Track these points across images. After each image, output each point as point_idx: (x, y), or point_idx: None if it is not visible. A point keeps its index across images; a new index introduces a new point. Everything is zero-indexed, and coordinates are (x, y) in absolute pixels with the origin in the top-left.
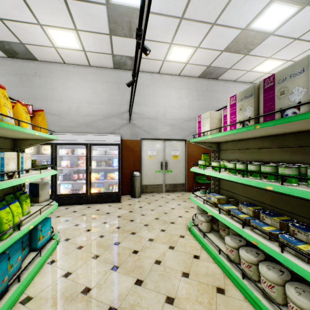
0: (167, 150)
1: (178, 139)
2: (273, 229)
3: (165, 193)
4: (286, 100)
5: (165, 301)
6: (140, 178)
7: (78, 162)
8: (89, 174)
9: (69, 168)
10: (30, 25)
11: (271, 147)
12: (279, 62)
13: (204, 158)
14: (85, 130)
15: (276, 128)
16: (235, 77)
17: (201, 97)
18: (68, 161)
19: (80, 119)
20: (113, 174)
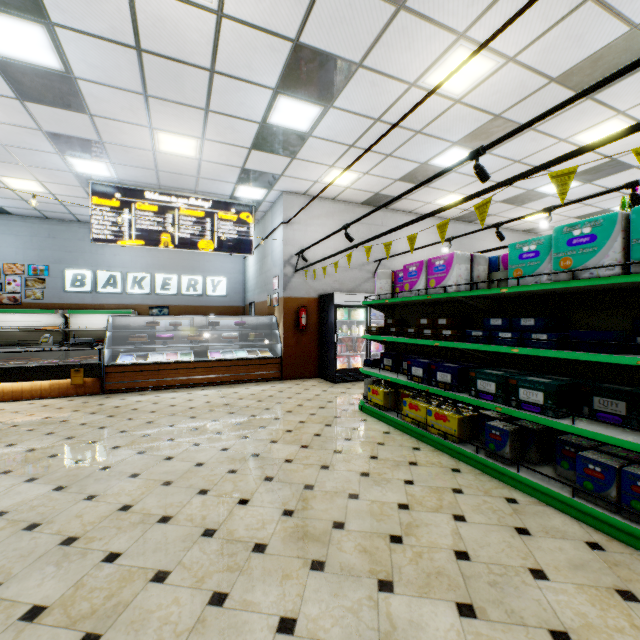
0: None
1: None
2: None
3: None
4: None
5: None
6: None
7: None
8: None
9: None
10: (442, 191)
11: None
12: None
13: None
14: None
15: None
16: None
17: None
18: None
19: None
20: None
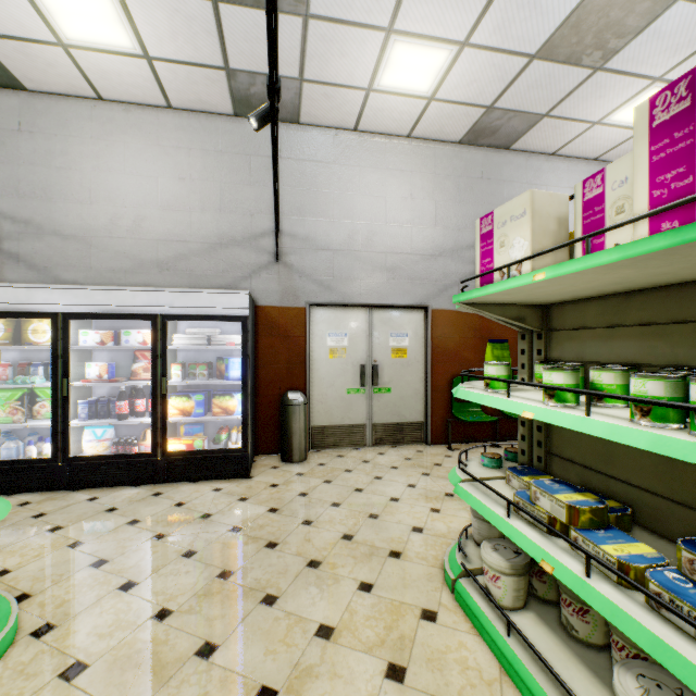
0: (377, 334)
1: (405, 306)
2: None
3: (372, 447)
4: None
5: None
6: (304, 411)
7: (132, 367)
8: (161, 401)
9: (106, 383)
10: None
11: None
12: None
13: (495, 355)
14: (158, 279)
15: None
16: (557, 142)
17: (468, 196)
18: (102, 363)
19: (143, 250)
20: (228, 399)
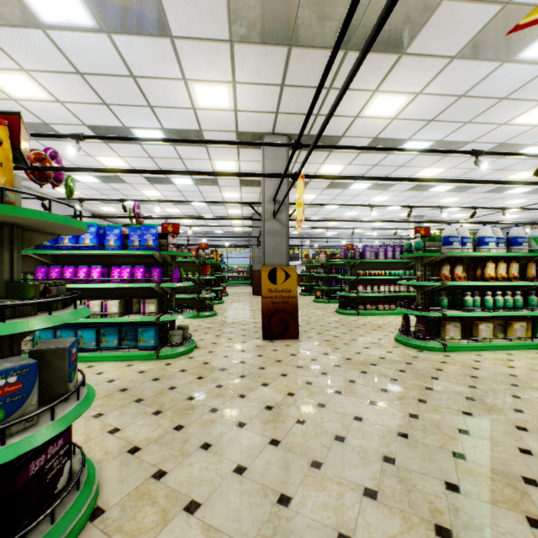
0: None
1: None
2: None
3: None
4: None
5: None
6: None
7: None
8: None
9: None
10: None
11: None
12: None
13: None
14: None
15: None
16: None
17: None
18: None
19: None
20: None
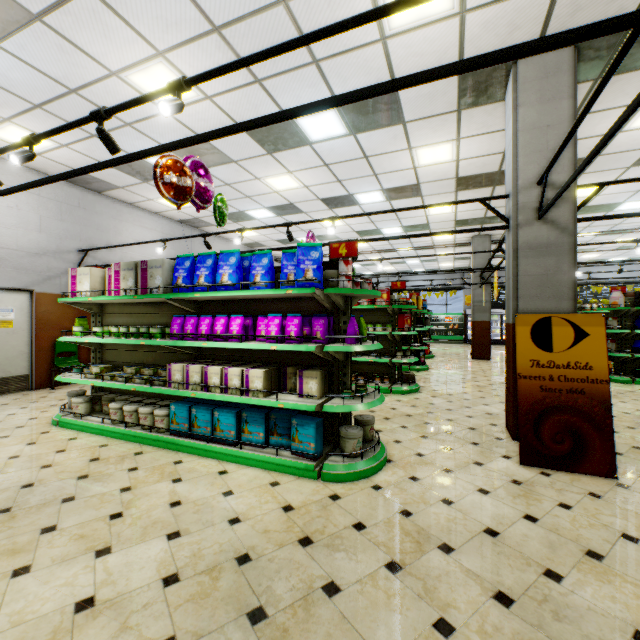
0: None
1: (12, 289)
2: (150, 376)
3: None
4: (154, 282)
5: (41, 468)
6: None
7: None
8: None
9: None
10: None
11: (155, 312)
12: (188, 204)
13: (81, 323)
14: None
15: (151, 299)
16: (132, 200)
17: (69, 217)
18: None
19: None
20: None
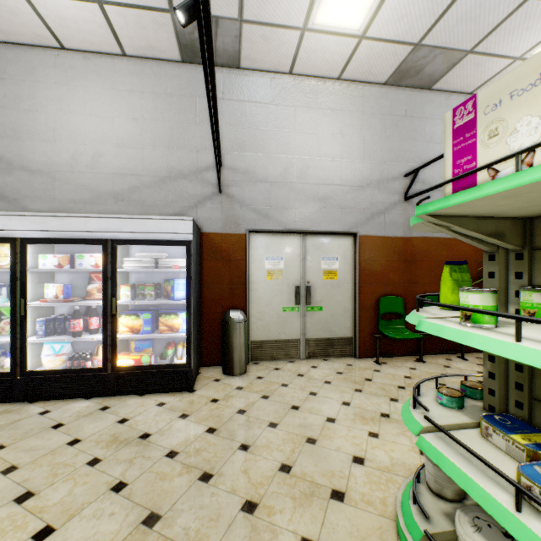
0: (310, 258)
1: (336, 233)
2: None
3: (306, 360)
4: None
5: None
6: (244, 328)
7: (87, 288)
8: (110, 319)
9: (60, 303)
10: None
11: None
12: None
13: (454, 278)
14: (114, 209)
15: None
16: (477, 80)
17: (392, 132)
18: (58, 284)
19: (100, 183)
20: (174, 317)
